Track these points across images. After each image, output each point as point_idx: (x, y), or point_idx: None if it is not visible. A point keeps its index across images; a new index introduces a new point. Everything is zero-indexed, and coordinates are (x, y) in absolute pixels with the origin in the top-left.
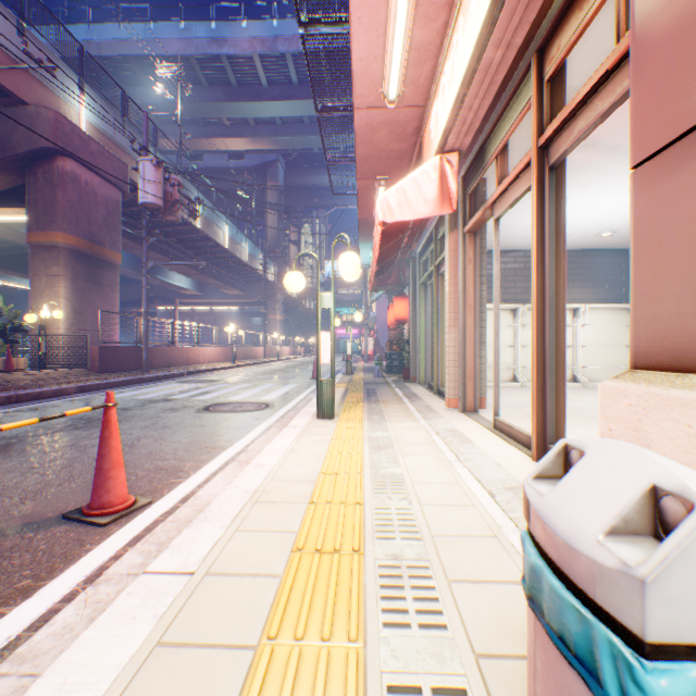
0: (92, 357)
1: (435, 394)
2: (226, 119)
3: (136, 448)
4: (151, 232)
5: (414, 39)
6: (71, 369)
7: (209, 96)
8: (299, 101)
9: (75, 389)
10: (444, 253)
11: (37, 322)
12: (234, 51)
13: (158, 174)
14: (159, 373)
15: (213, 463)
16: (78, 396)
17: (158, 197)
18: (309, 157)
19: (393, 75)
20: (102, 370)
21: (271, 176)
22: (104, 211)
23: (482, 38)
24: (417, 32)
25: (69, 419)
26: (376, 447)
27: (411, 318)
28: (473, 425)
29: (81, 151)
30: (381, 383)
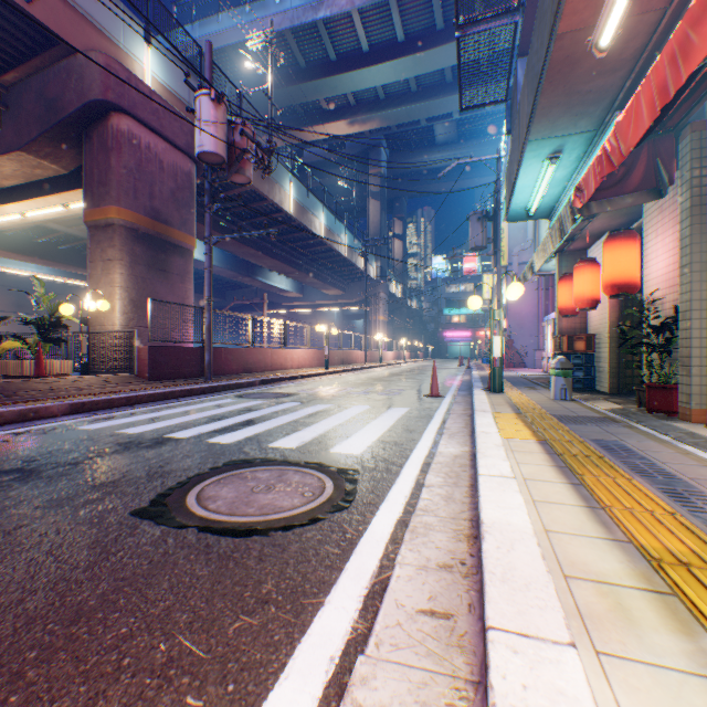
0: (141, 359)
1: None
2: (324, 102)
3: None
4: (215, 197)
5: None
6: (114, 374)
7: (305, 75)
8: (404, 58)
9: (63, 409)
10: None
11: (94, 317)
12: (330, 12)
13: (217, 113)
14: (220, 382)
15: None
16: (55, 421)
17: (209, 133)
18: (415, 135)
19: None
20: (153, 376)
21: (372, 163)
22: (171, 183)
23: None
24: None
25: None
26: None
27: (688, 266)
28: None
29: (139, 107)
30: (599, 420)
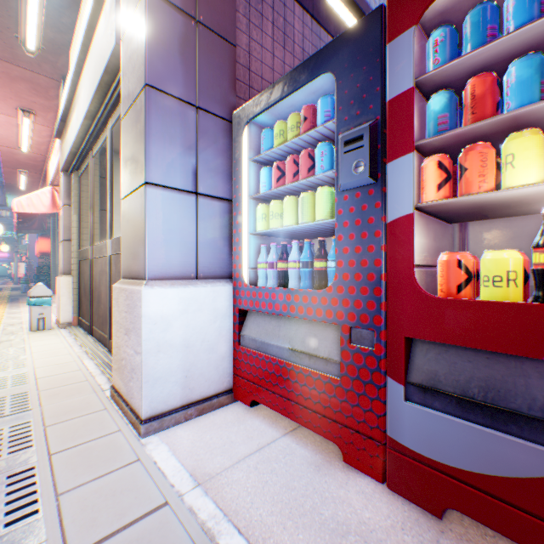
0: None
1: None
2: None
3: None
4: None
5: (36, 139)
6: None
7: None
8: None
9: None
10: None
11: None
12: None
13: None
14: None
15: None
16: None
17: None
18: None
19: (25, 146)
20: None
21: None
22: None
23: (59, 169)
24: (37, 138)
25: None
26: (12, 313)
27: (53, 252)
28: None
29: None
30: (27, 295)
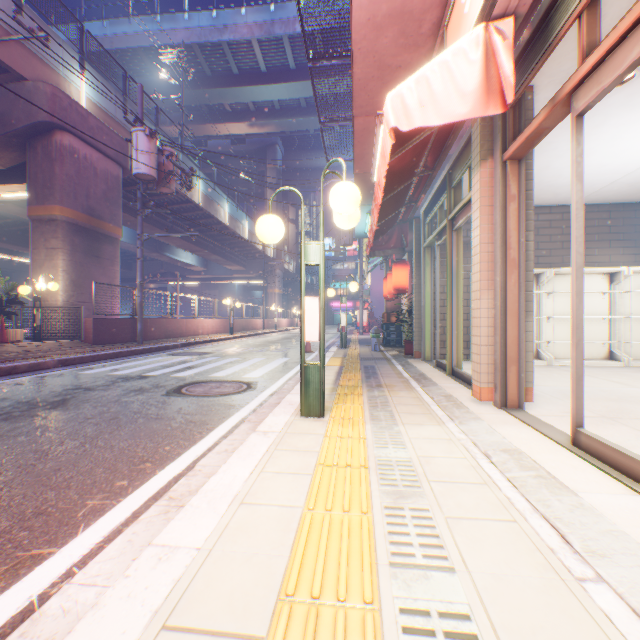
0: (87, 328)
1: (449, 375)
2: (228, 104)
3: (43, 460)
4: (146, 204)
5: None
6: (65, 340)
7: (211, 82)
8: (296, 83)
9: (55, 363)
10: (464, 200)
11: (37, 294)
12: (234, 37)
13: (150, 144)
14: (152, 345)
15: (128, 502)
16: (55, 371)
17: (148, 166)
18: (305, 139)
19: None
20: (96, 342)
21: (270, 158)
22: (104, 186)
23: None
24: None
25: (12, 403)
26: (393, 493)
27: (414, 285)
28: (533, 436)
29: (78, 126)
30: (379, 358)
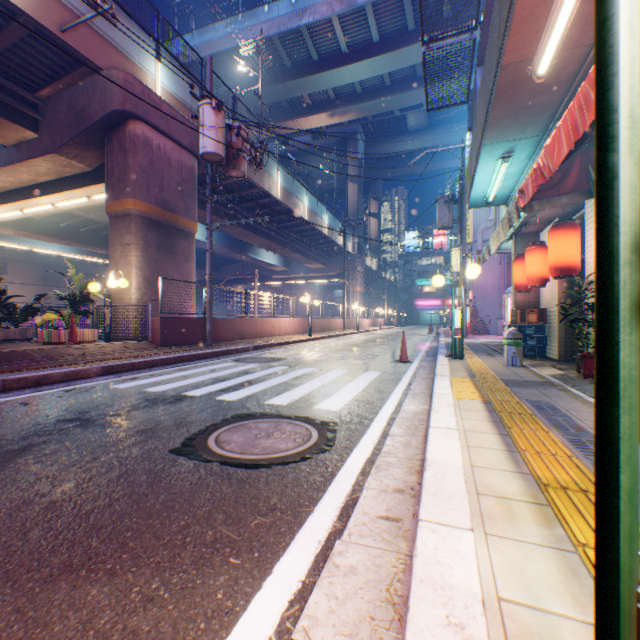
0: (154, 329)
1: None
2: (307, 97)
3: None
4: (215, 190)
5: None
6: (132, 341)
7: (291, 74)
8: (379, 57)
9: (97, 371)
10: None
11: (114, 293)
12: (312, 19)
13: (217, 119)
14: (220, 348)
15: None
16: (92, 381)
17: (211, 138)
18: (389, 123)
19: None
20: (163, 343)
21: (350, 149)
22: (177, 177)
23: None
24: None
25: None
26: None
27: None
28: None
29: (151, 114)
30: (540, 384)
